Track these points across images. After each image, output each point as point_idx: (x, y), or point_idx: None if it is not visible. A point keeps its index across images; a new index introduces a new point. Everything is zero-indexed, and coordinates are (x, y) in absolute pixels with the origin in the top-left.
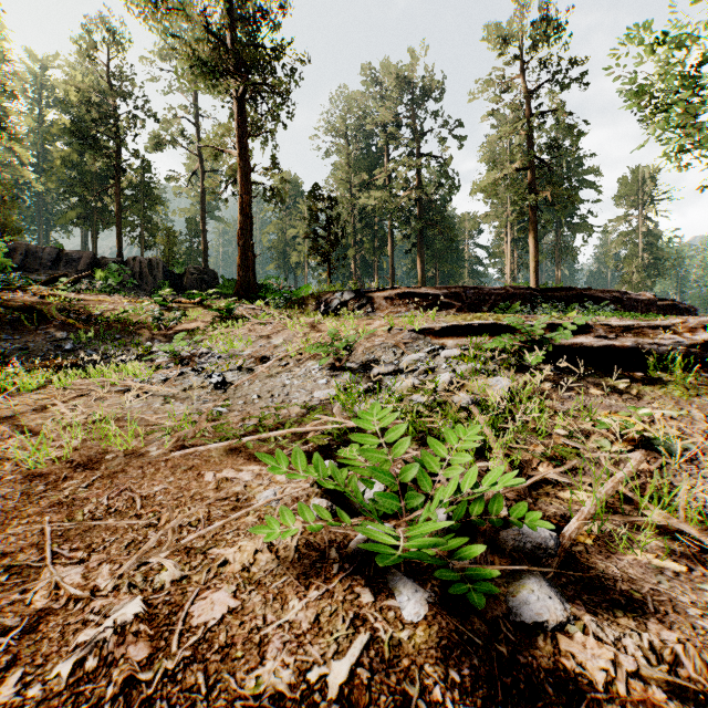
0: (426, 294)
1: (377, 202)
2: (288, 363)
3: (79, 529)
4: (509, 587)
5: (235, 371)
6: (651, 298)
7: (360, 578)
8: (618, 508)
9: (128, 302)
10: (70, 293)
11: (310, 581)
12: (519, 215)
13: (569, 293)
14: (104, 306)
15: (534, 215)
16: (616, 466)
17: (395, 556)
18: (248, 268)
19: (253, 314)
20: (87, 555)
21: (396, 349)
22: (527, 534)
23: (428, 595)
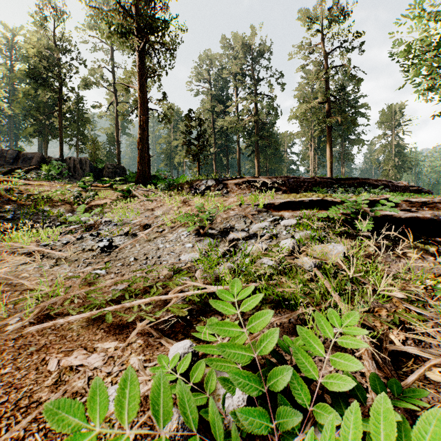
0: (262, 182)
1: (230, 124)
2: (164, 230)
3: None
4: None
5: (123, 236)
6: (406, 185)
7: None
8: None
9: (61, 186)
10: (22, 180)
11: None
12: (320, 132)
13: (354, 181)
14: (42, 189)
15: (330, 132)
16: None
17: None
18: (144, 164)
19: (146, 194)
20: None
21: (246, 219)
22: None
23: None
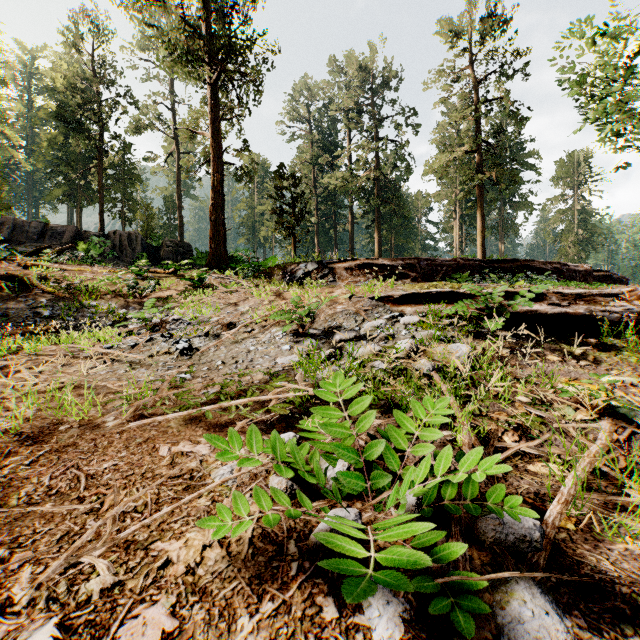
0: (383, 265)
1: (338, 182)
2: (253, 329)
3: (10, 516)
4: (495, 594)
5: (202, 337)
6: (588, 269)
7: (322, 581)
8: (593, 483)
9: (107, 272)
10: (53, 264)
11: (264, 588)
12: (467, 193)
13: (514, 264)
14: (84, 276)
15: (481, 193)
16: (588, 438)
17: (366, 580)
18: (219, 241)
19: (223, 283)
20: (10, 554)
21: (357, 315)
22: (508, 524)
23: (402, 608)
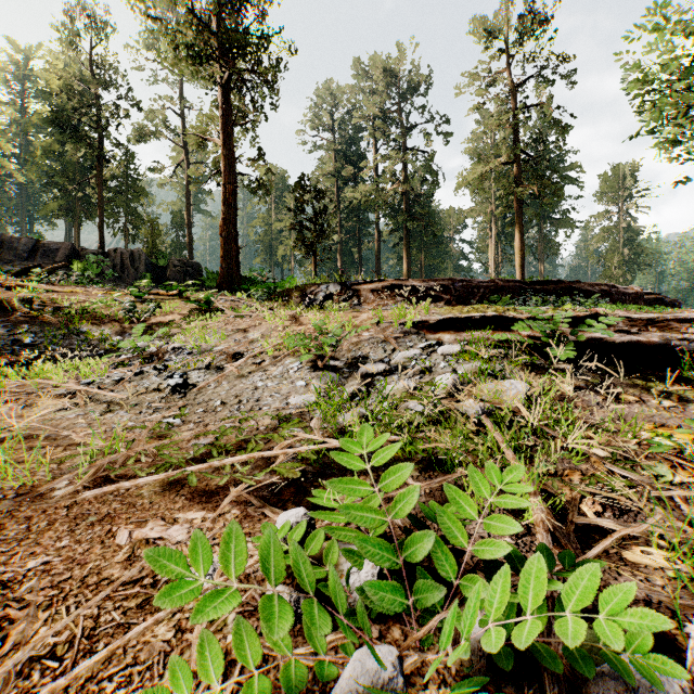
0: (414, 287)
1: (363, 196)
2: (263, 360)
3: None
4: None
5: (202, 369)
6: (638, 291)
7: None
8: None
9: (103, 294)
10: (42, 284)
11: None
12: (504, 209)
13: (557, 286)
14: (75, 298)
15: (520, 208)
16: None
17: None
18: (231, 259)
19: (234, 307)
20: None
21: (386, 344)
22: (641, 691)
23: None
